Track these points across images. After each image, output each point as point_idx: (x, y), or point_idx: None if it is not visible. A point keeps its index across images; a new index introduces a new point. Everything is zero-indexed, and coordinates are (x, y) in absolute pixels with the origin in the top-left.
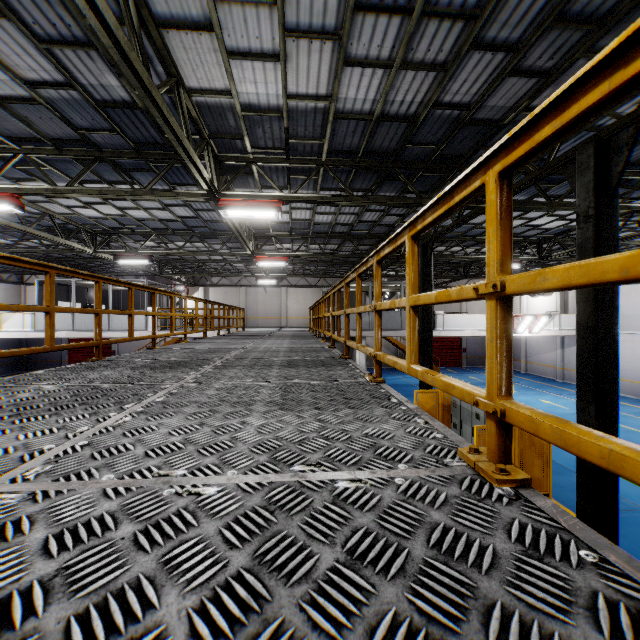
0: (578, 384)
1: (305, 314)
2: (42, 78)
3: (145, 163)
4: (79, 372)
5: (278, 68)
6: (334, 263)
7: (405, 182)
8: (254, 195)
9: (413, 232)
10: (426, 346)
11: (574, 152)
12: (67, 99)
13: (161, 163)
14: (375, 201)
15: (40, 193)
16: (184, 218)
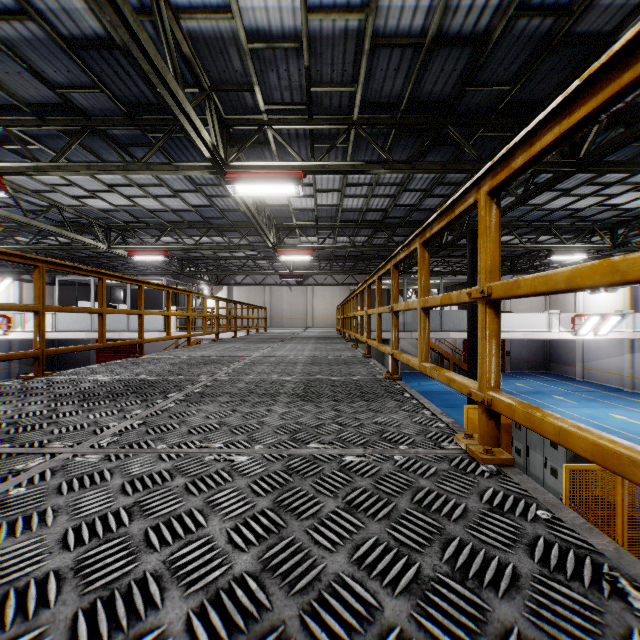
0: None
1: (332, 314)
2: None
3: (143, 135)
4: None
5: None
6: (363, 258)
7: (461, 142)
8: (269, 166)
9: None
10: (476, 351)
11: None
12: (29, 39)
13: (160, 133)
14: (421, 168)
15: (21, 171)
16: (198, 207)
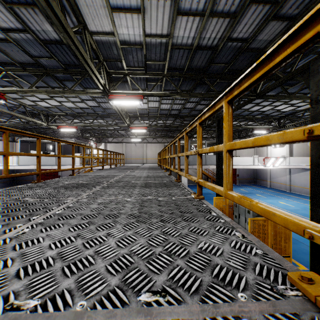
0: (310, 196)
1: (155, 157)
2: (10, 26)
3: (70, 76)
4: (22, 190)
5: (140, 18)
6: (170, 130)
7: (209, 85)
8: (128, 92)
9: (229, 98)
10: (219, 173)
11: (307, 64)
12: (25, 39)
13: (78, 76)
14: (193, 95)
15: (14, 92)
16: (92, 107)
